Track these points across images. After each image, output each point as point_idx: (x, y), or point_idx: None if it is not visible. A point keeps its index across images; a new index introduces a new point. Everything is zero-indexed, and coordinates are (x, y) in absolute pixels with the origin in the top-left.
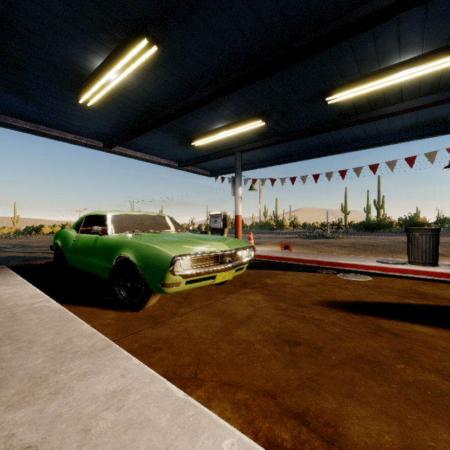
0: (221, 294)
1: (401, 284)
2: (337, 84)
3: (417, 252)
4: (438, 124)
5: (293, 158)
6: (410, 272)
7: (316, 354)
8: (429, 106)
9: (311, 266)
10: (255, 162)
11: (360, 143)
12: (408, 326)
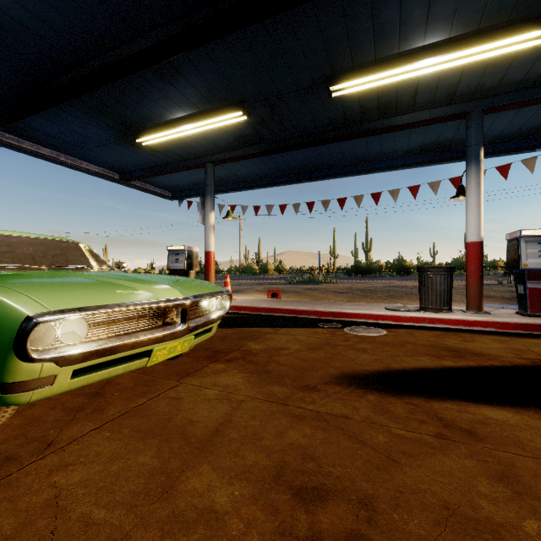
0: (170, 380)
1: (423, 337)
2: (345, 68)
3: (431, 296)
4: (441, 149)
5: (282, 180)
6: (425, 321)
7: (365, 523)
8: (441, 121)
9: (308, 318)
10: (234, 182)
11: (360, 166)
12: (475, 411)
